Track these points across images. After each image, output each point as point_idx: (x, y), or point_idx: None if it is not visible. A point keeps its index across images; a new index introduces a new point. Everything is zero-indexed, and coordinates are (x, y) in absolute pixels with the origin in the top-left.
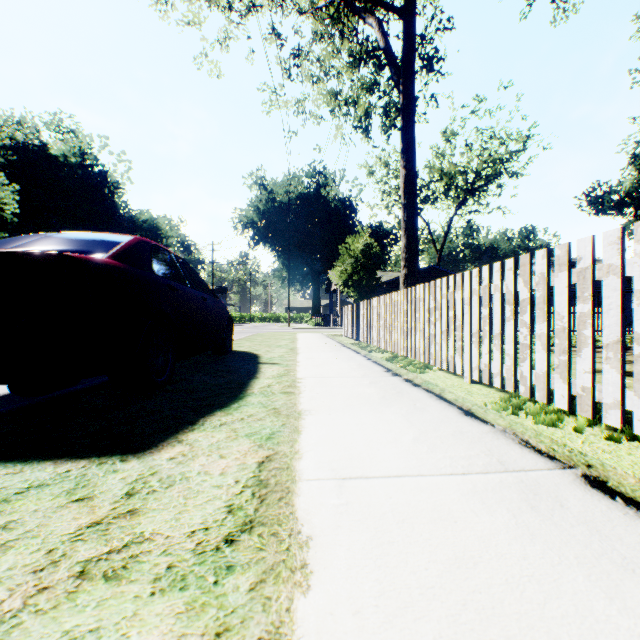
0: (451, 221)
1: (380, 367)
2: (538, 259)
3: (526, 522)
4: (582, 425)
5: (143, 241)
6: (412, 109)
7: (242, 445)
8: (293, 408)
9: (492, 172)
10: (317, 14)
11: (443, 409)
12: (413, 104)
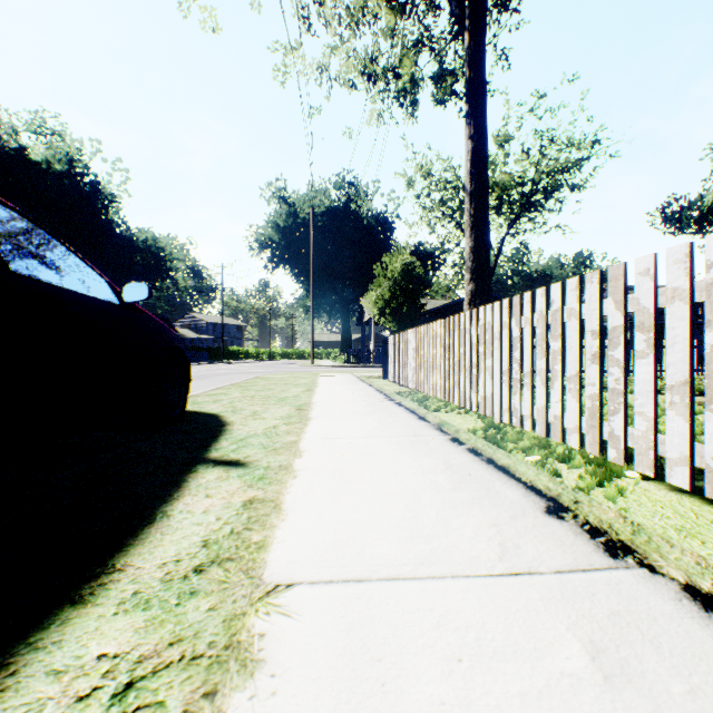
0: (503, 241)
1: (511, 482)
2: None
3: None
4: None
5: None
6: (482, 54)
7: None
8: None
9: (551, 184)
10: None
11: None
12: (484, 47)
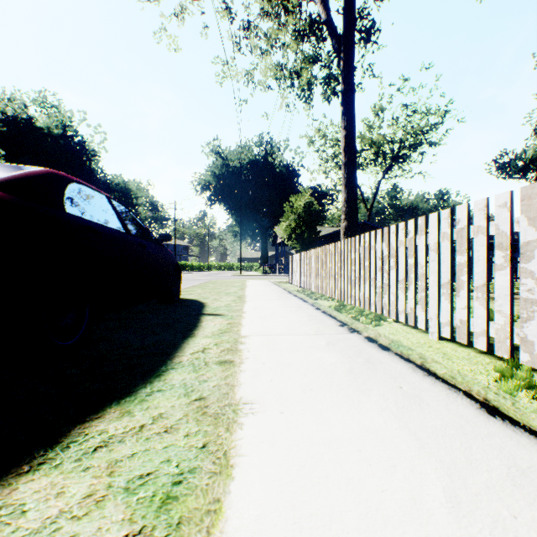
0: (379, 184)
1: (332, 319)
2: None
3: None
4: None
5: (56, 174)
6: (352, 74)
7: (99, 536)
8: (227, 398)
9: (414, 142)
10: None
11: (447, 399)
12: (353, 70)
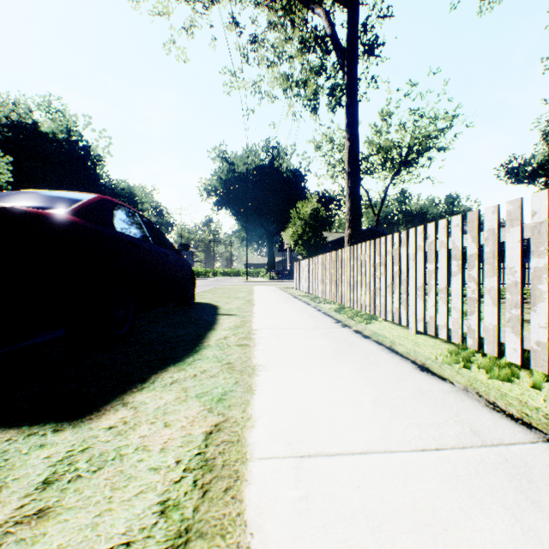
0: (387, 189)
1: (330, 318)
2: (487, 215)
3: (535, 530)
4: (539, 381)
5: (106, 199)
6: (355, 88)
7: (190, 409)
8: (247, 363)
9: (422, 147)
10: (271, 7)
11: (397, 363)
12: (356, 84)
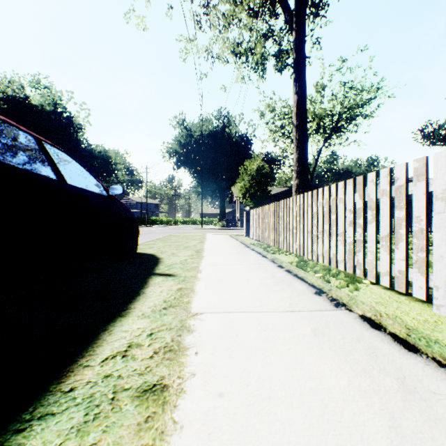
0: (320, 151)
1: (302, 283)
2: None
3: None
4: None
5: None
6: (303, 44)
7: None
8: None
9: (351, 115)
10: None
11: None
12: (304, 39)
